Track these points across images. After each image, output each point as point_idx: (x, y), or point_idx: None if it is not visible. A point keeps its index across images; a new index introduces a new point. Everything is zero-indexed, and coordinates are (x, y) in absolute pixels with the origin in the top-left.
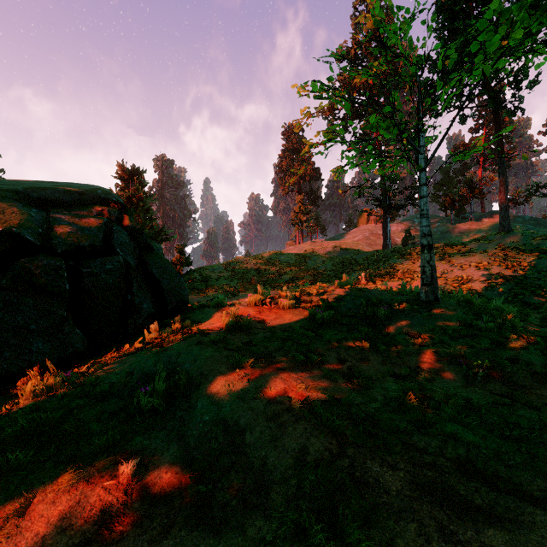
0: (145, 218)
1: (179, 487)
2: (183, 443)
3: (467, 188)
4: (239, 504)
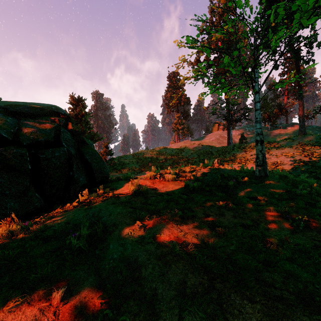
0: (86, 127)
1: (93, 310)
2: (98, 274)
3: (278, 109)
4: None
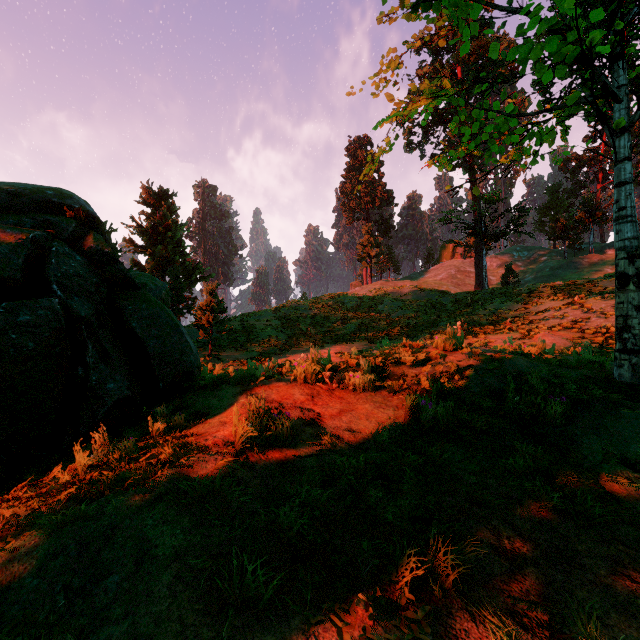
0: (176, 252)
1: None
2: None
3: (586, 211)
4: None
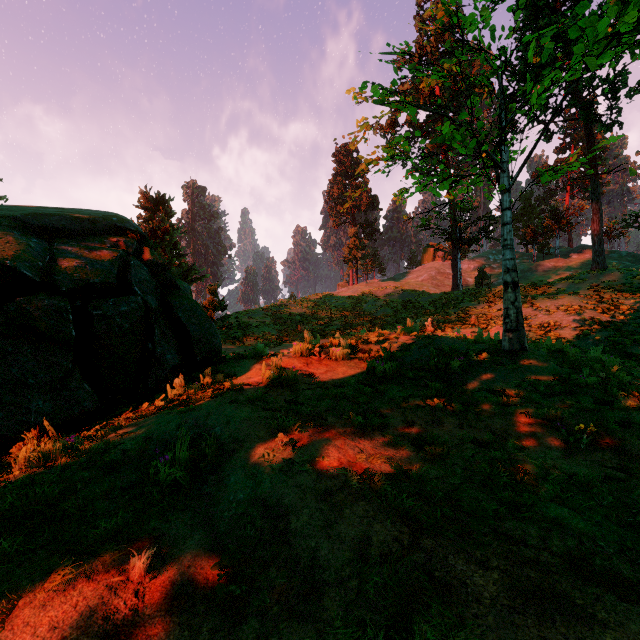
0: (172, 254)
1: (205, 587)
2: (211, 528)
3: (553, 218)
4: (282, 612)
